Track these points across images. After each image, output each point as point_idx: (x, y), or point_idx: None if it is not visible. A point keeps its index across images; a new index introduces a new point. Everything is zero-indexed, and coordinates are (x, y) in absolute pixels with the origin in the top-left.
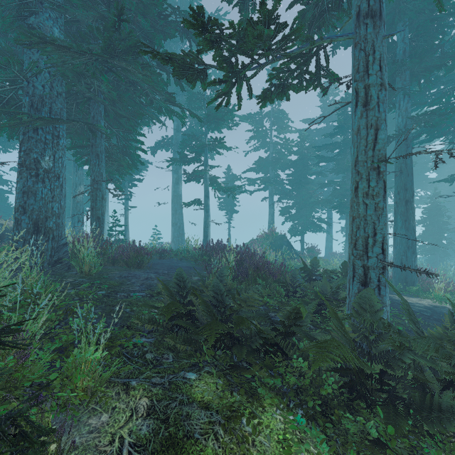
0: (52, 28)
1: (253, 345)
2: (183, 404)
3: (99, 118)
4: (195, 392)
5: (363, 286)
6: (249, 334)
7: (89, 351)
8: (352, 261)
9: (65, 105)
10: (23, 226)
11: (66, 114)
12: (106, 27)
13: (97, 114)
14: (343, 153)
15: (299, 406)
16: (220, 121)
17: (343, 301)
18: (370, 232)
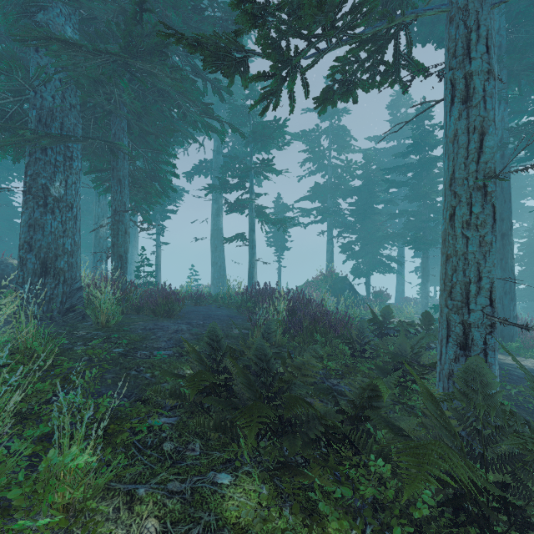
0: (64, 26)
1: (311, 434)
2: (208, 530)
3: (122, 135)
4: (228, 507)
5: (462, 349)
6: (306, 416)
7: (70, 454)
8: (445, 316)
9: (79, 120)
10: (28, 266)
11: (82, 131)
12: (127, 22)
13: (118, 131)
14: (419, 177)
15: (380, 533)
16: (268, 140)
17: (432, 368)
18: (472, 275)
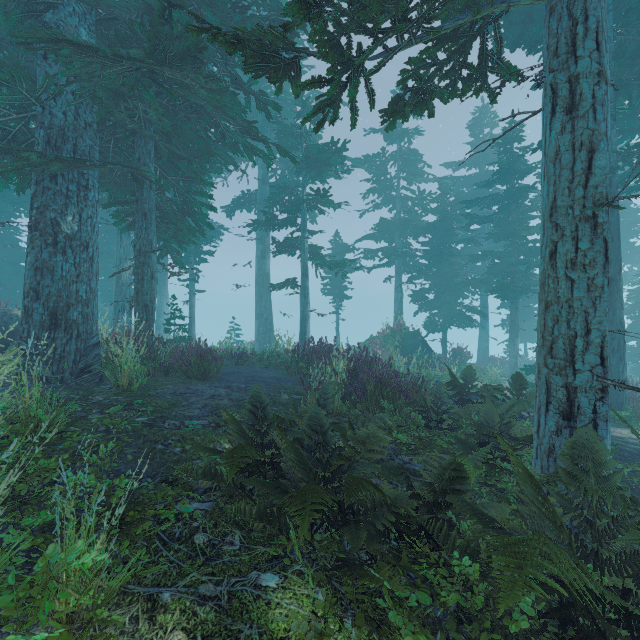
0: (77, 28)
1: (378, 524)
2: None
3: (148, 160)
4: (275, 618)
5: (566, 419)
6: (371, 502)
7: (75, 551)
8: (544, 378)
9: (96, 141)
10: (35, 318)
11: (100, 155)
12: (153, 21)
13: (143, 155)
14: (506, 211)
15: None
16: (324, 166)
17: (527, 442)
18: (578, 327)
